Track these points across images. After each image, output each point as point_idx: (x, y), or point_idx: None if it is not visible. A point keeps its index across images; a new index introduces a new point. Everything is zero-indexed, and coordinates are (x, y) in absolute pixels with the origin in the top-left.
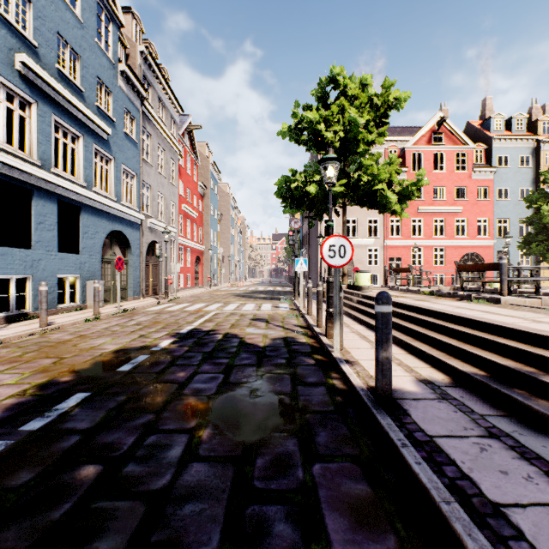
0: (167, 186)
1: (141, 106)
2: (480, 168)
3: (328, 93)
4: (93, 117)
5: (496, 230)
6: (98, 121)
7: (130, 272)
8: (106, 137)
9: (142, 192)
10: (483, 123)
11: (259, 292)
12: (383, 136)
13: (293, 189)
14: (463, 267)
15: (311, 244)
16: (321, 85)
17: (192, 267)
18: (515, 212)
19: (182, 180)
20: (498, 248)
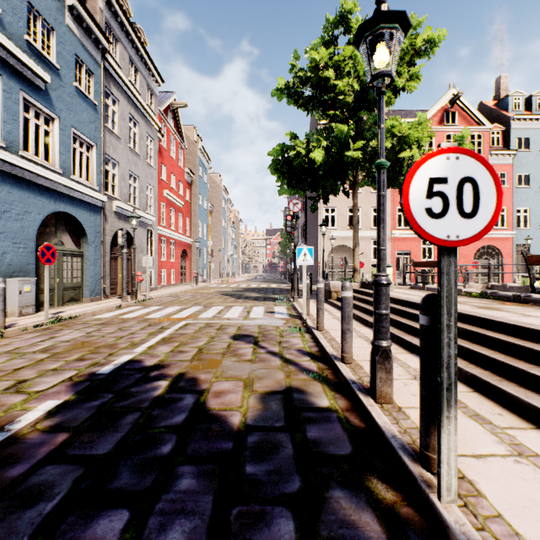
0: (142, 166)
1: (102, 60)
2: (498, 151)
3: (337, 39)
4: (17, 51)
5: (515, 220)
6: (25, 59)
7: (86, 266)
8: (43, 86)
9: (106, 168)
10: (499, 103)
11: (251, 290)
12: (417, 81)
13: (293, 157)
14: (538, 258)
15: (309, 237)
16: (328, 26)
17: (177, 261)
18: (537, 200)
19: (164, 163)
20: (518, 240)
